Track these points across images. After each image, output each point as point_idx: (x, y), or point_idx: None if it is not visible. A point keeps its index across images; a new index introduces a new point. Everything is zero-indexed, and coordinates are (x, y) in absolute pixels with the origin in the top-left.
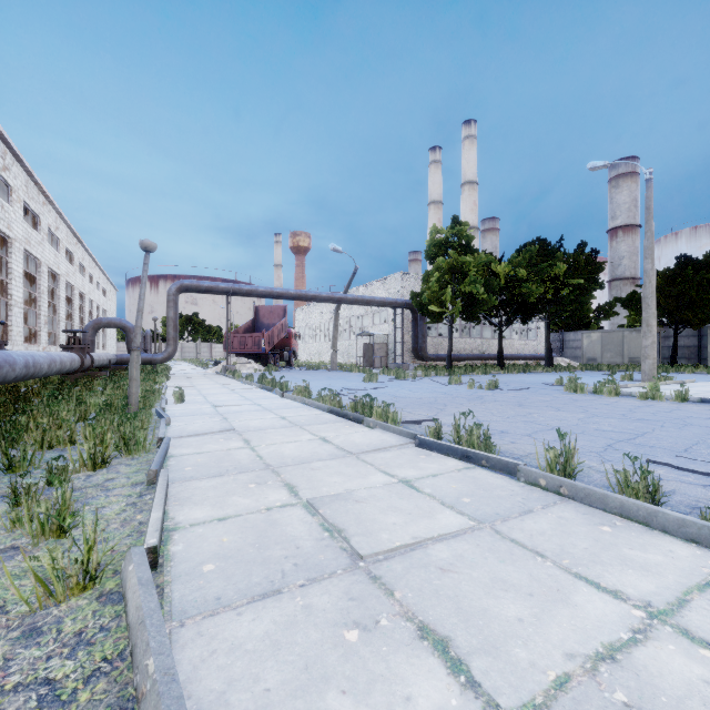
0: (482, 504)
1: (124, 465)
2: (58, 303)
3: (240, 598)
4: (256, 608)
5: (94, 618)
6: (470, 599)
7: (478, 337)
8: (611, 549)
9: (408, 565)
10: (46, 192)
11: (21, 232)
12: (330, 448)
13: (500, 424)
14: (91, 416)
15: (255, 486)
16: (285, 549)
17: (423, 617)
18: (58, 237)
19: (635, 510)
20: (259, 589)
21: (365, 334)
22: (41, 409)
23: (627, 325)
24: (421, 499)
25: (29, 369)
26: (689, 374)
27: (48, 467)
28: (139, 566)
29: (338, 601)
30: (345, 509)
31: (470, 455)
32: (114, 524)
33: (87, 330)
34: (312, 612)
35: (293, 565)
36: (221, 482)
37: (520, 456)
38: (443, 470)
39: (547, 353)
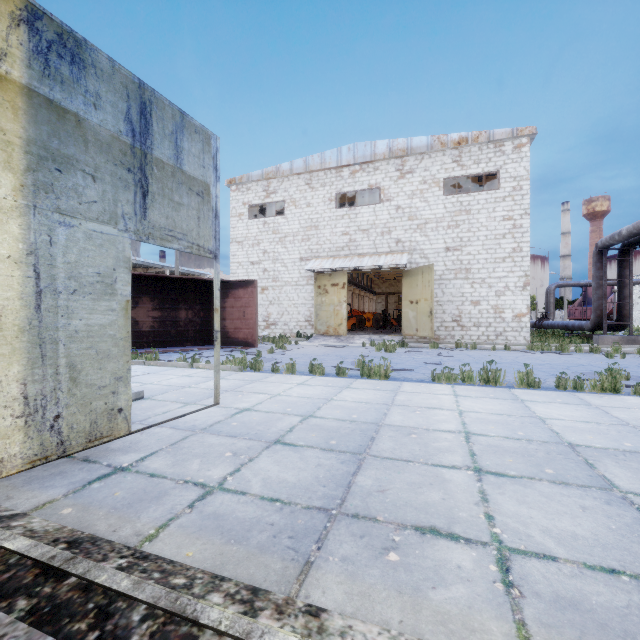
0: None
1: None
2: None
3: None
4: None
5: None
6: None
7: None
8: None
9: None
10: None
11: None
12: None
13: None
14: None
15: None
16: None
17: None
18: None
19: None
20: None
21: None
22: None
23: None
24: None
25: None
26: None
27: None
28: None
29: None
30: None
31: None
32: None
33: None
34: None
35: None
36: None
37: None
38: None
39: None
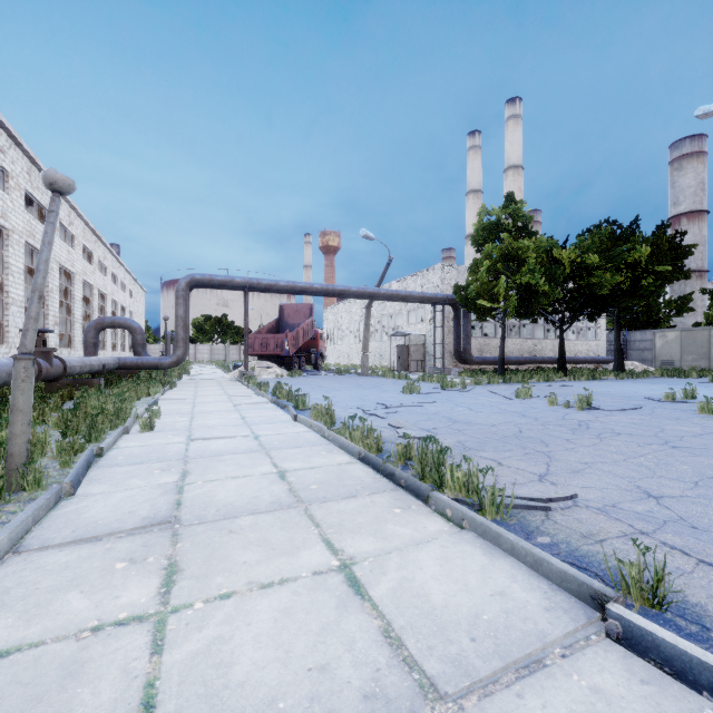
0: None
1: None
2: (72, 303)
3: None
4: None
5: None
6: None
7: (529, 338)
8: None
9: None
10: None
11: (22, 223)
12: (365, 638)
13: (712, 510)
14: None
15: None
16: None
17: None
18: (72, 233)
19: None
20: None
21: (399, 334)
22: None
23: (704, 323)
24: None
25: None
26: None
27: None
28: None
29: None
30: None
31: None
32: None
33: (88, 330)
34: None
35: None
36: None
37: None
38: None
39: (617, 355)
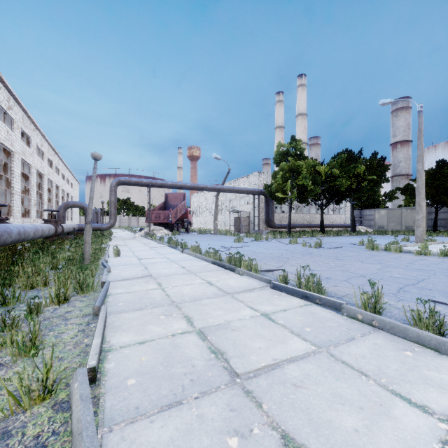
0: (319, 332)
1: (79, 301)
2: (42, 192)
3: (152, 408)
4: (164, 417)
5: (49, 423)
6: (318, 411)
7: (307, 213)
8: (415, 370)
9: (271, 381)
10: (35, 122)
11: (19, 148)
12: (214, 289)
13: (326, 272)
14: (60, 265)
15: (164, 317)
16: (184, 367)
17: (284, 426)
18: (42, 151)
19: (428, 340)
20: (166, 400)
21: (235, 211)
22: (28, 262)
23: (404, 205)
24: (276, 329)
25: (21, 236)
26: (445, 237)
27: (27, 304)
28: (81, 384)
29: (222, 412)
30: (225, 336)
31: (308, 295)
32: (69, 346)
33: (60, 209)
34: (204, 421)
35: (190, 380)
36: (142, 314)
37: (341, 296)
38: (290, 306)
39: (352, 223)
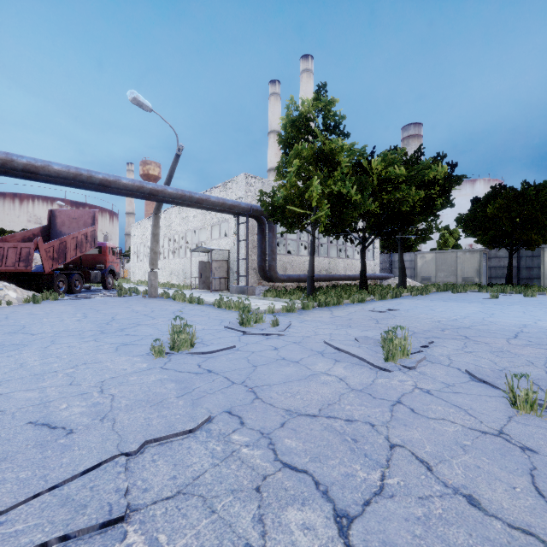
0: None
1: None
2: None
3: None
4: None
5: None
6: None
7: (326, 256)
8: None
9: None
10: None
11: None
12: None
13: None
14: None
15: None
16: None
17: None
18: None
19: None
20: None
21: (202, 250)
22: None
23: (438, 249)
24: None
25: None
26: None
27: None
28: None
29: None
30: None
31: None
32: None
33: None
34: None
35: None
36: None
37: None
38: None
39: (401, 273)
